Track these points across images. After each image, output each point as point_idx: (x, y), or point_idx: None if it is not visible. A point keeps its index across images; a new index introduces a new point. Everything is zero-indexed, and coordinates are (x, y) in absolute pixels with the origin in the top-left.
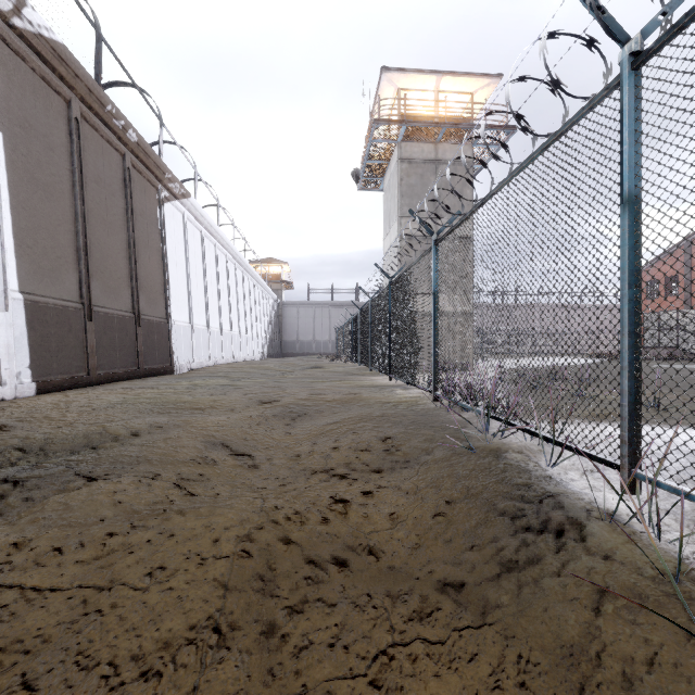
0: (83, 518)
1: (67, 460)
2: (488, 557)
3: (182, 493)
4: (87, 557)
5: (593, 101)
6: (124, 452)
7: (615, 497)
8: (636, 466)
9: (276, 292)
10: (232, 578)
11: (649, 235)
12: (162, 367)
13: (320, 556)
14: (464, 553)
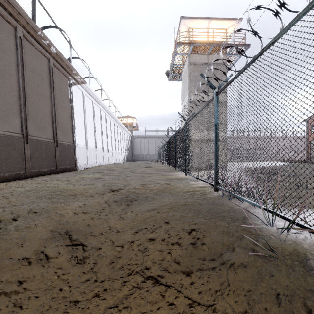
0: None
1: None
2: None
3: None
4: None
5: None
6: None
7: None
8: None
9: (130, 131)
10: None
11: None
12: (70, 167)
13: None
14: None
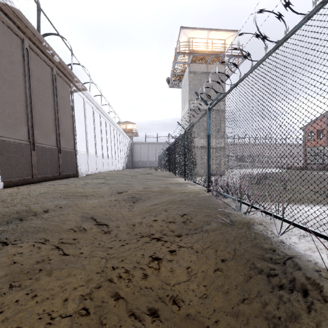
0: None
1: None
2: (256, 311)
3: (59, 253)
4: None
5: (311, 12)
6: (32, 224)
7: (326, 257)
8: None
9: (130, 137)
10: None
11: None
12: (72, 173)
13: (139, 309)
14: (238, 305)
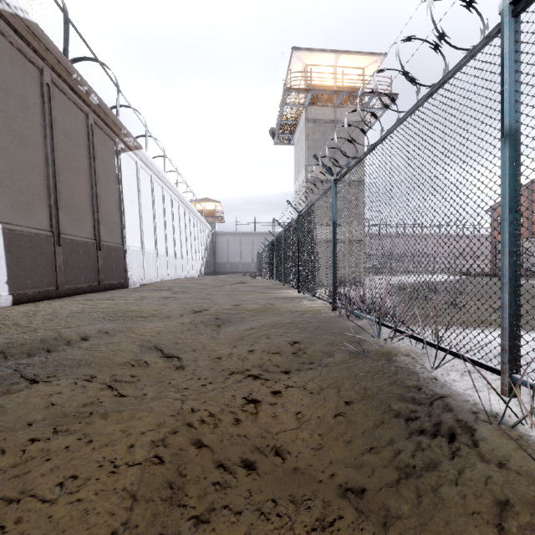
0: (13, 422)
1: (17, 364)
2: (386, 461)
3: (113, 394)
4: (4, 465)
5: (474, 49)
6: (69, 356)
7: (494, 398)
8: (522, 375)
9: (211, 224)
10: (142, 487)
11: (529, 164)
12: (118, 283)
13: (230, 459)
14: (363, 455)
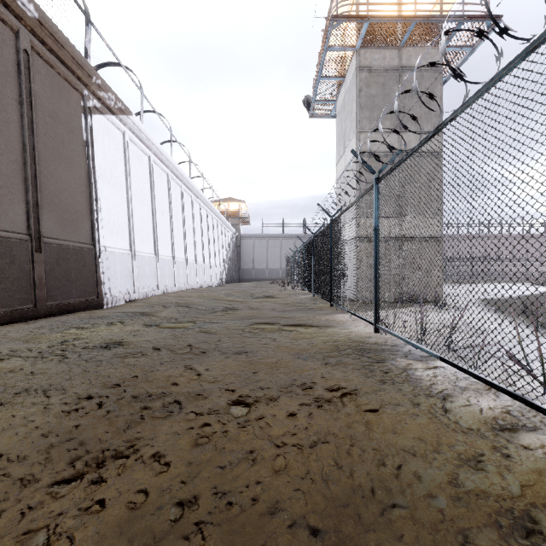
0: None
1: None
2: None
3: None
4: None
5: None
6: None
7: None
8: None
9: (235, 227)
10: None
11: None
12: (81, 301)
13: None
14: None
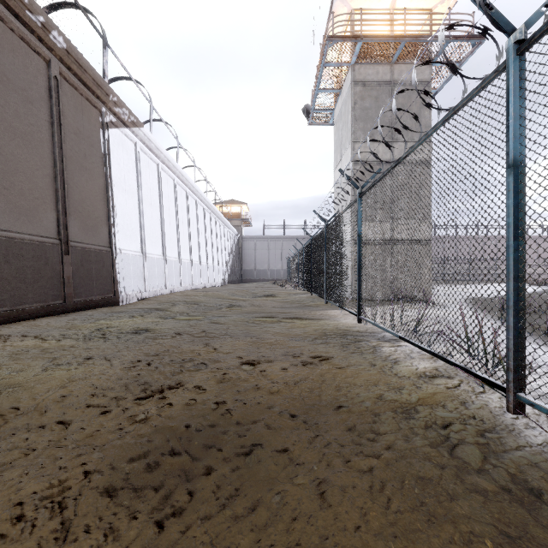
0: None
1: None
2: None
3: None
4: None
5: None
6: None
7: None
8: None
9: (237, 228)
10: None
11: None
12: (101, 298)
13: None
14: None
